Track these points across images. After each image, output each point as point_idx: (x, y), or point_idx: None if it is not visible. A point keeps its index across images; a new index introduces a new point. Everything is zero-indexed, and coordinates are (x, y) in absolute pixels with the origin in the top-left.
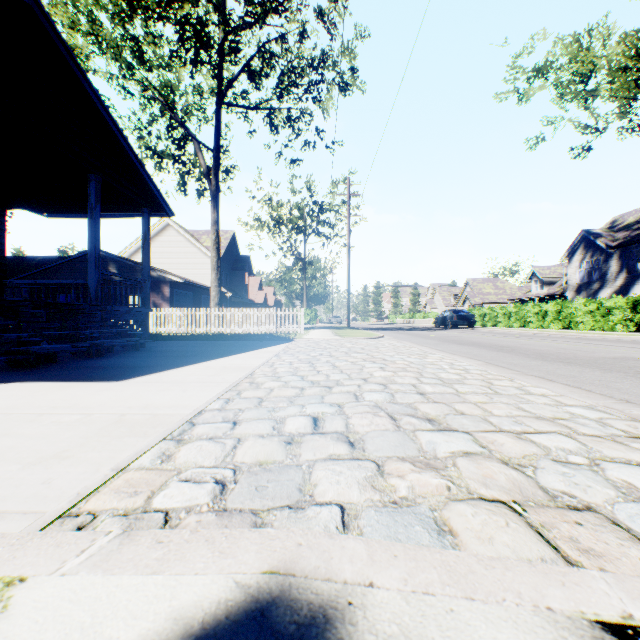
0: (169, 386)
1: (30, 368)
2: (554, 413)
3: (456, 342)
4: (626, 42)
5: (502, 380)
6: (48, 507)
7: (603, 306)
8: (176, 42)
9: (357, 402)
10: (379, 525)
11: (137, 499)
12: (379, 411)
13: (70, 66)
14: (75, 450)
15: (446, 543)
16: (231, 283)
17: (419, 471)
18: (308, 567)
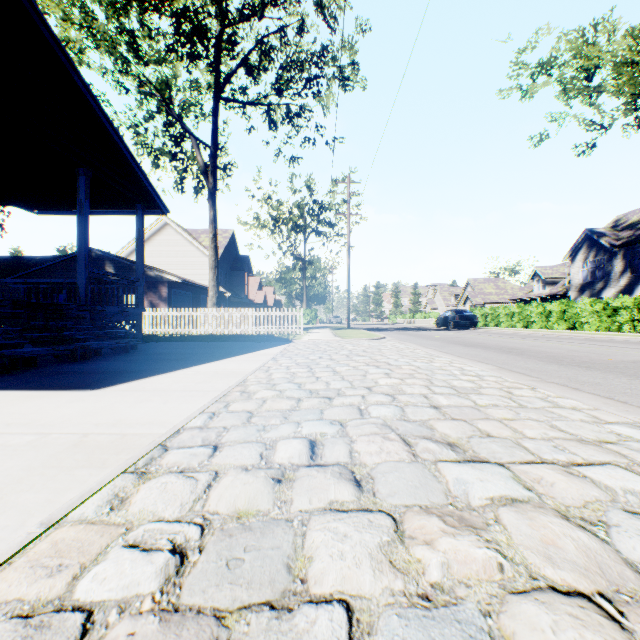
0: (150, 396)
1: (5, 373)
2: (597, 434)
3: (461, 343)
4: (633, 36)
5: (522, 389)
6: None
7: (609, 306)
8: (172, 34)
9: (362, 419)
10: None
11: (55, 582)
12: (389, 432)
13: (55, 52)
14: (7, 489)
15: None
16: (230, 283)
17: (452, 533)
18: None
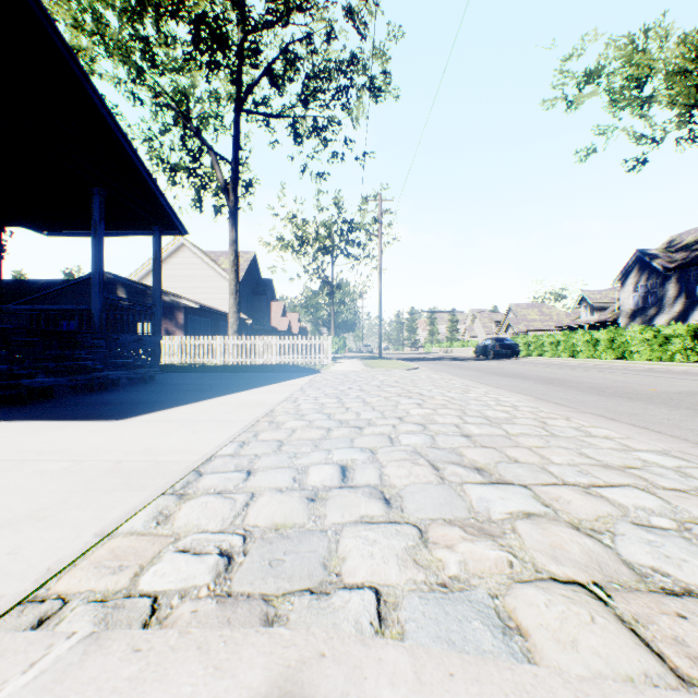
0: (176, 426)
1: (22, 404)
2: (623, 460)
3: (500, 374)
4: (686, 43)
5: (557, 419)
6: (8, 588)
7: (661, 334)
8: (190, 43)
9: (392, 447)
10: (426, 620)
11: (120, 577)
12: (418, 458)
13: (70, 66)
14: (55, 508)
15: (515, 648)
16: (252, 309)
17: (471, 539)
18: (333, 694)
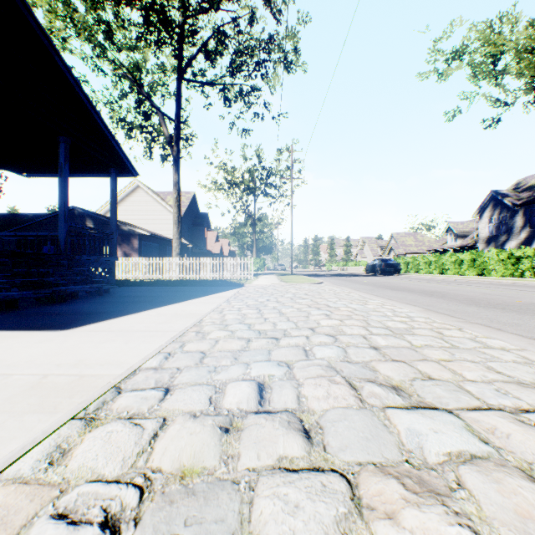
0: (113, 336)
1: None
2: (534, 376)
3: (389, 287)
4: (533, 26)
5: (451, 329)
6: None
7: (513, 255)
8: (141, 24)
9: (308, 360)
10: None
11: None
12: (334, 374)
13: (38, 35)
14: None
15: None
16: (192, 236)
17: (415, 501)
18: None
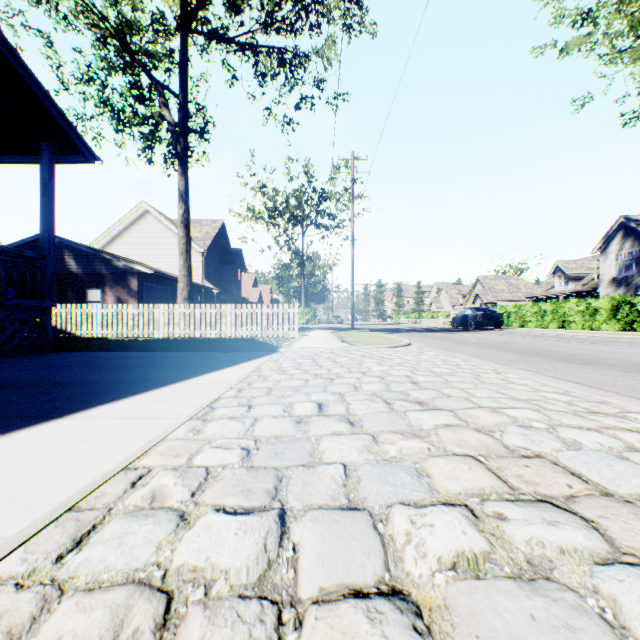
0: None
1: None
2: None
3: (545, 355)
4: None
5: None
6: None
7: None
8: None
9: None
10: None
11: None
12: None
13: None
14: None
15: None
16: (220, 279)
17: None
18: None
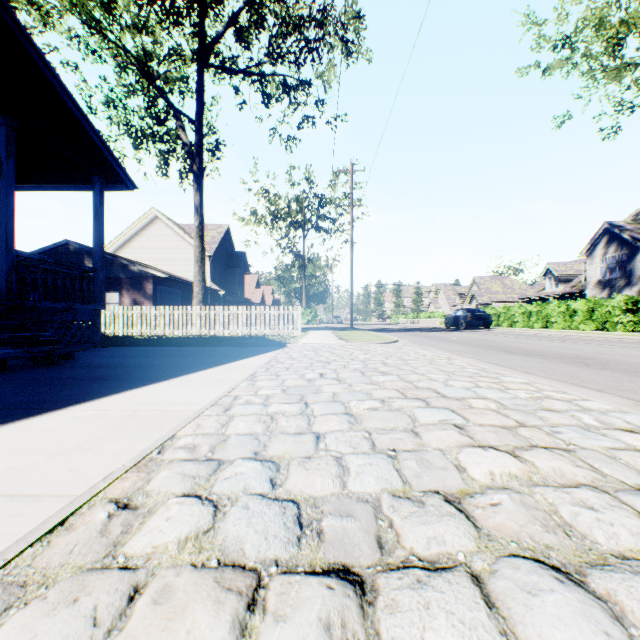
0: None
1: None
2: None
3: (500, 349)
4: None
5: None
6: None
7: None
8: None
9: None
10: None
11: None
12: None
13: None
14: None
15: None
16: (225, 281)
17: None
18: None
